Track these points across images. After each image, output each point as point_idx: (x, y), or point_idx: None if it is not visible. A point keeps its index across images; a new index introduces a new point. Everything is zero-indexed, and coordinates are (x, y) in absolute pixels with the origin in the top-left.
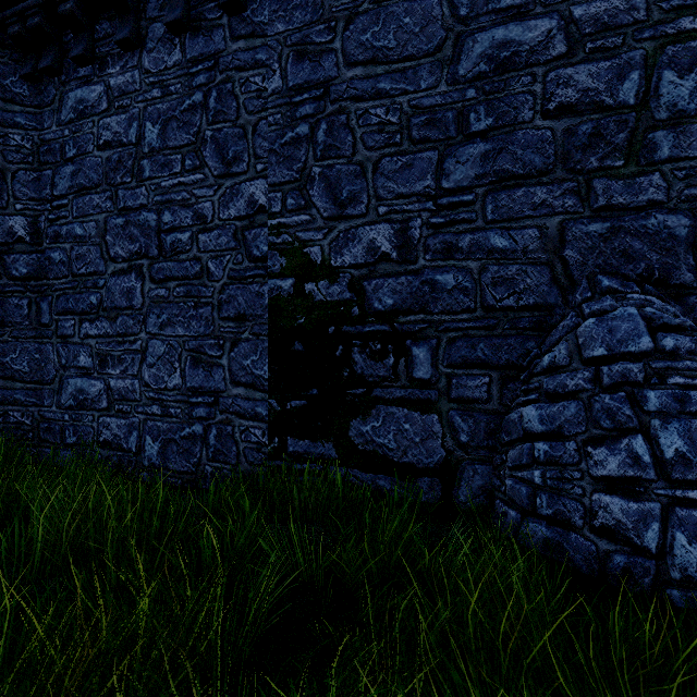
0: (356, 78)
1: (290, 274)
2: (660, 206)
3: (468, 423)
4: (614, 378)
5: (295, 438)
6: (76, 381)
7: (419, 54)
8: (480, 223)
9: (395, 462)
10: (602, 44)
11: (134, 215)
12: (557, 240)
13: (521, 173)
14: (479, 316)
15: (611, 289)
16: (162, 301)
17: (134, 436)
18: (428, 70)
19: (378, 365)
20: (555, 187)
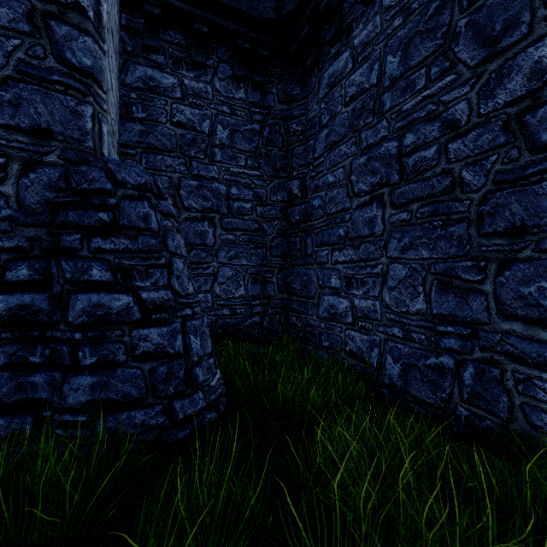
0: None
1: None
2: None
3: None
4: None
5: None
6: (329, 298)
7: None
8: None
9: None
10: None
11: (375, 149)
12: None
13: None
14: None
15: None
16: (403, 224)
17: (375, 352)
18: None
19: None
20: None
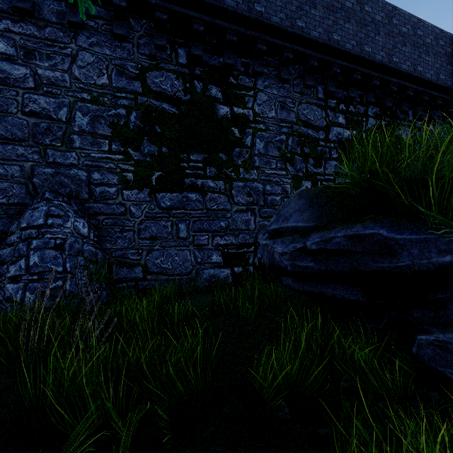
0: None
1: None
2: (76, 166)
3: None
4: (26, 236)
5: None
6: None
7: None
8: None
9: None
10: (51, 90)
11: None
12: (30, 173)
13: (10, 138)
14: None
15: (48, 198)
16: None
17: None
18: None
19: None
20: (29, 149)
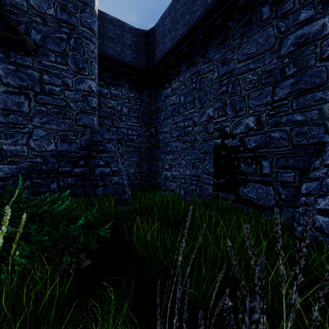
0: (241, 67)
1: (220, 138)
2: None
3: (285, 191)
4: None
5: (221, 192)
6: (165, 172)
7: (265, 51)
8: (290, 111)
9: (255, 203)
10: None
11: (178, 124)
12: (327, 113)
13: (309, 88)
14: (290, 148)
15: None
16: (185, 148)
17: (178, 188)
18: (268, 56)
19: (249, 168)
20: (327, 91)
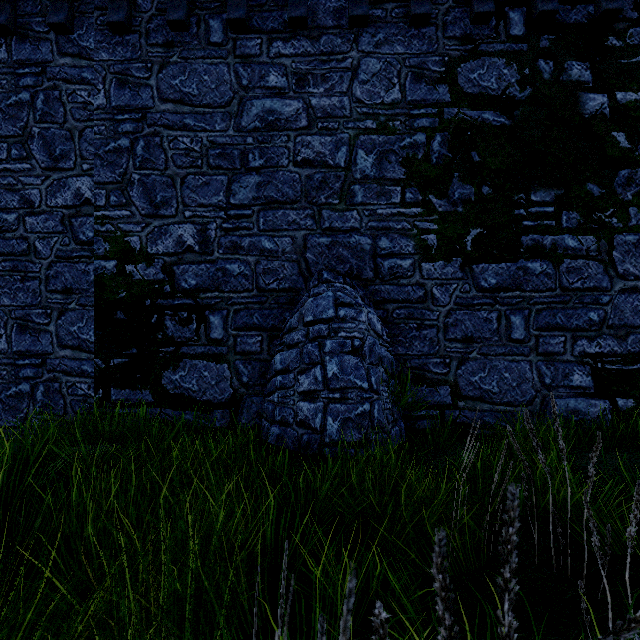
0: (168, 112)
1: (113, 257)
2: (357, 231)
3: (248, 368)
4: (315, 334)
5: (118, 388)
6: None
7: (215, 105)
8: (256, 231)
9: (198, 400)
10: (327, 125)
11: None
12: (302, 246)
13: (281, 200)
14: (255, 294)
15: (327, 280)
16: None
17: None
18: (221, 117)
19: (185, 329)
20: (301, 212)
